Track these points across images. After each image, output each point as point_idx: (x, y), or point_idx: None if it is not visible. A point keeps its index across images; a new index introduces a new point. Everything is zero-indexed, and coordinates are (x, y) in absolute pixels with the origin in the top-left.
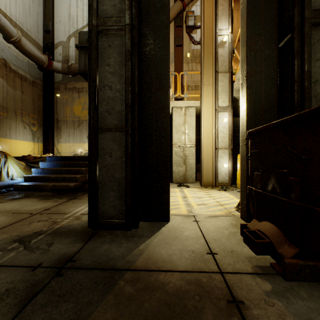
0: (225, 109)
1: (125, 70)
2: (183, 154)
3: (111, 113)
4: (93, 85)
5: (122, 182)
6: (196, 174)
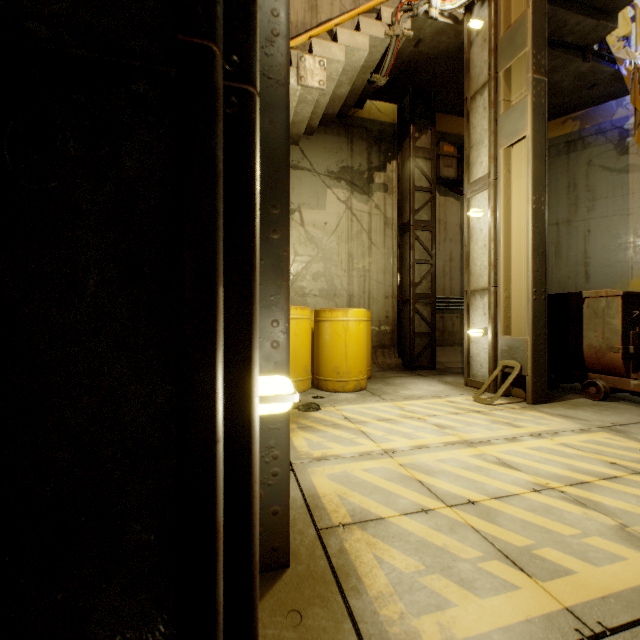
0: None
1: None
2: None
3: None
4: None
5: None
6: None
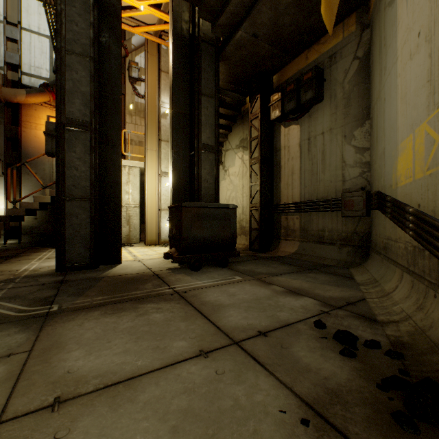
0: (167, 174)
1: (90, 159)
2: (126, 214)
3: (78, 187)
4: (62, 166)
5: (87, 236)
6: (140, 235)
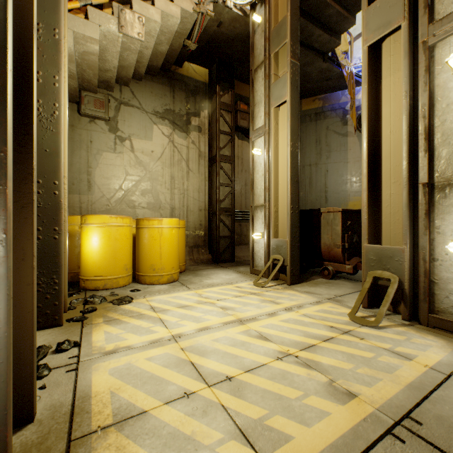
0: None
1: None
2: None
3: None
4: None
5: None
6: None
